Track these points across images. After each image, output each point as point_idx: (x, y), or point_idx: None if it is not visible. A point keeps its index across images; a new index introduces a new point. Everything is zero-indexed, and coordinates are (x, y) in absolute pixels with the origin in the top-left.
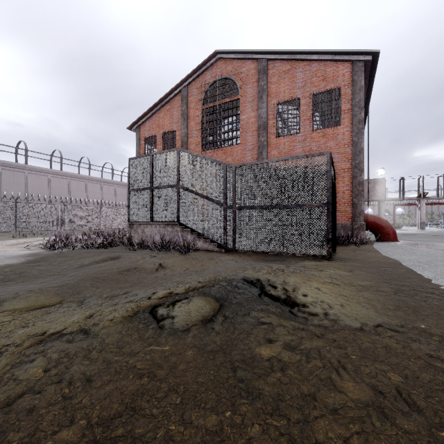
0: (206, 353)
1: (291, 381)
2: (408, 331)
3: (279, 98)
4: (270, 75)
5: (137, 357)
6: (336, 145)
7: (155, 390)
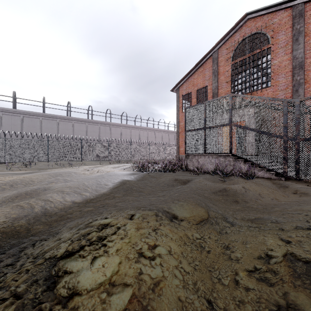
0: None
1: None
2: None
3: None
4: (308, 16)
5: None
6: None
7: None
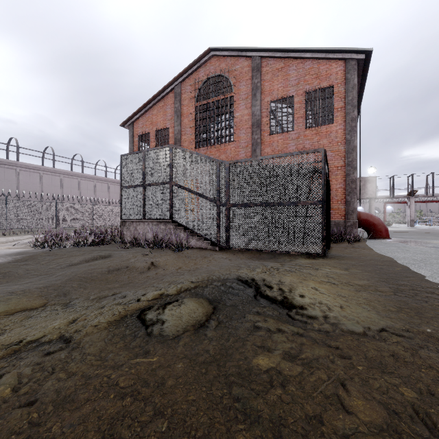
0: (198, 365)
1: (293, 399)
2: (415, 336)
3: (272, 96)
4: (264, 72)
5: (121, 371)
6: (329, 143)
7: (139, 414)
